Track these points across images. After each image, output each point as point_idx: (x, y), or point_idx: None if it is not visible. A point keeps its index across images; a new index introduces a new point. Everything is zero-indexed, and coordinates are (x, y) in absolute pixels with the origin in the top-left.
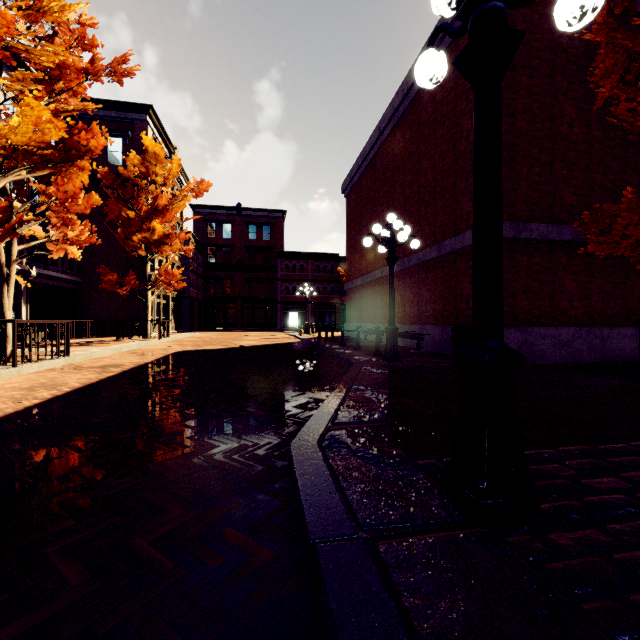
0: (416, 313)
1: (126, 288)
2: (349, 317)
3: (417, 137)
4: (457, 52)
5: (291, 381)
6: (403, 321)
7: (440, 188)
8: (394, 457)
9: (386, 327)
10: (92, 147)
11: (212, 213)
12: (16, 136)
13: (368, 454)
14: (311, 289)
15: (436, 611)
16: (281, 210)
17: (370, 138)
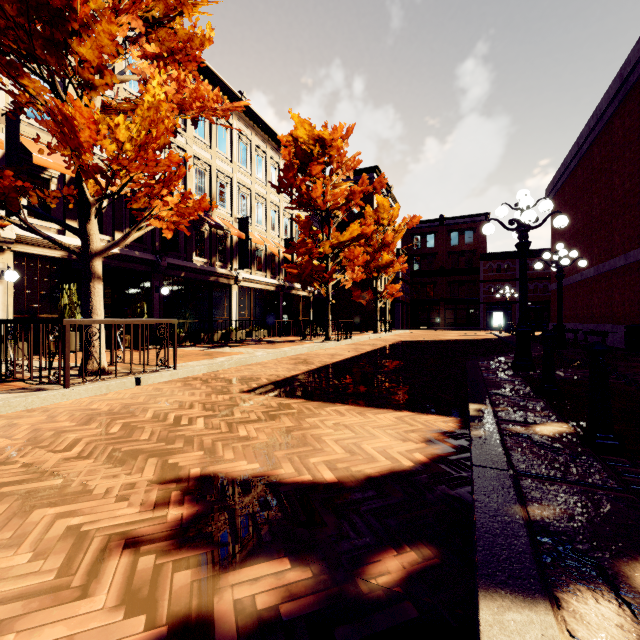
0: (609, 314)
1: (366, 299)
2: (553, 317)
3: (610, 156)
4: (639, 90)
5: (476, 354)
6: (599, 321)
7: (627, 205)
8: (503, 365)
9: (555, 325)
10: (367, 232)
11: (417, 227)
12: (343, 239)
13: (494, 364)
14: (512, 291)
15: (488, 372)
16: (484, 213)
17: (570, 151)
